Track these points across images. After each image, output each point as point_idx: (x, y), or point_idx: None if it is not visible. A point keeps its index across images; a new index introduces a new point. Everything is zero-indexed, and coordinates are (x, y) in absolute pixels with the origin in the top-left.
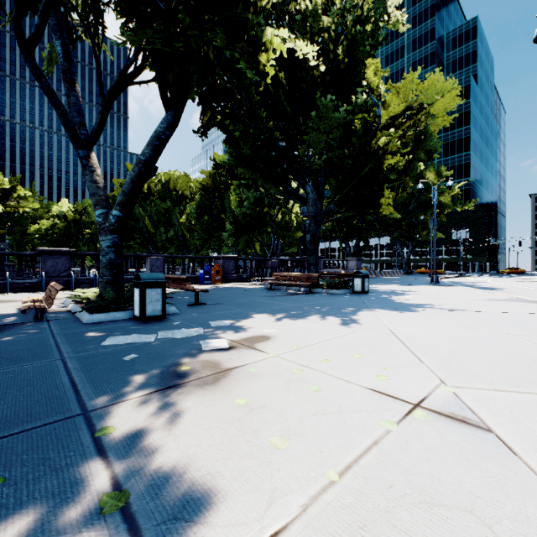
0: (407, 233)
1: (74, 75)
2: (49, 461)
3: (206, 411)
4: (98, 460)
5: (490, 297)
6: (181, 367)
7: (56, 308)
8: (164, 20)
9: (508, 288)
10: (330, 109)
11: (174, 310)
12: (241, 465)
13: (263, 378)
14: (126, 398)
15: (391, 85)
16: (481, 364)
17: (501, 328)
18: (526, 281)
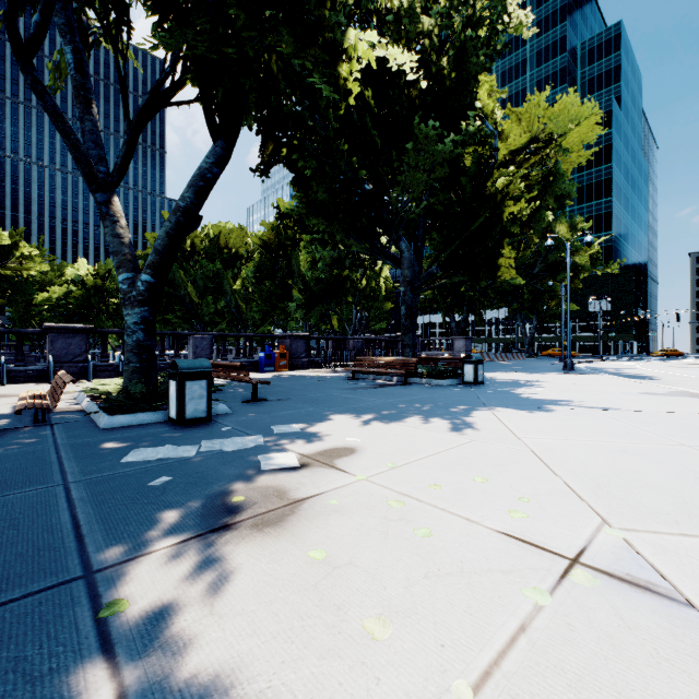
0: (530, 304)
1: (89, 92)
2: (25, 663)
3: (267, 571)
4: (100, 661)
5: (645, 390)
6: (232, 498)
7: (65, 406)
8: (210, 16)
9: (666, 376)
10: (432, 140)
11: (225, 409)
12: (320, 670)
13: (348, 516)
14: (150, 548)
15: (510, 109)
16: (654, 492)
17: (670, 436)
18: (687, 367)
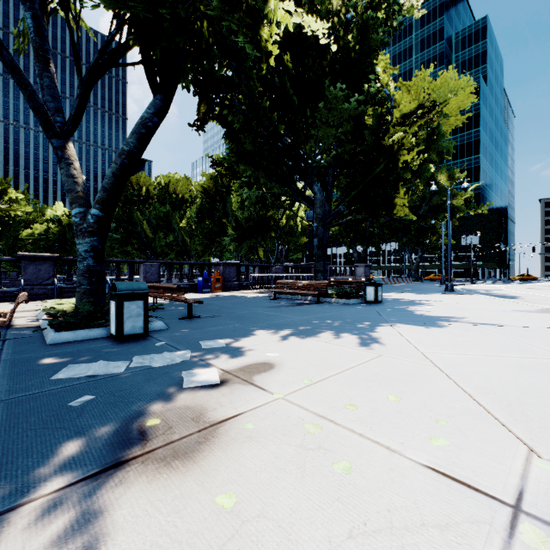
0: (416, 239)
1: (48, 53)
2: None
3: (164, 528)
4: None
5: (517, 308)
6: (147, 421)
7: (25, 322)
8: None
9: (528, 296)
10: (340, 100)
11: (162, 325)
12: None
13: (263, 444)
14: (39, 492)
15: (401, 82)
16: None
17: None
18: (542, 288)
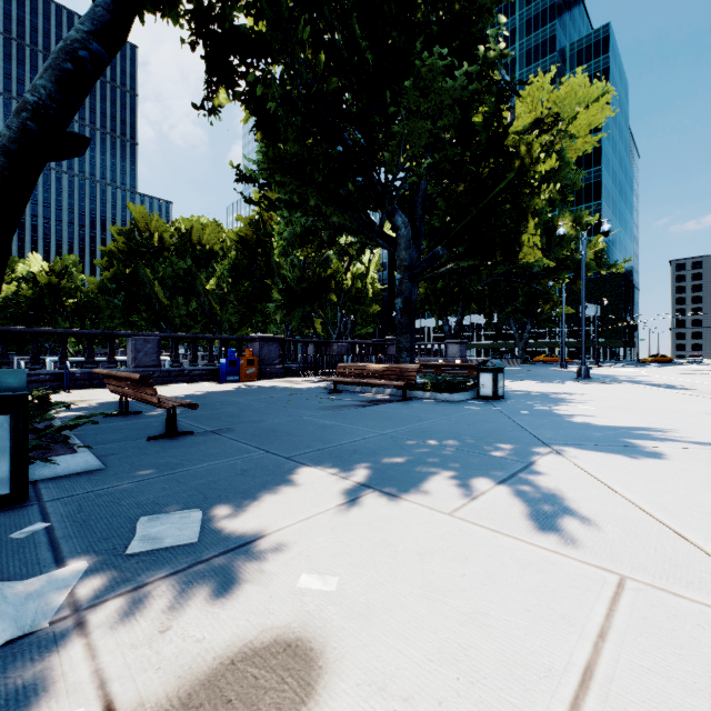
0: (525, 307)
1: None
2: None
3: None
4: None
5: None
6: None
7: None
8: None
9: (695, 385)
10: (439, 75)
11: (89, 461)
12: None
13: None
14: None
15: None
16: None
17: None
18: (697, 374)
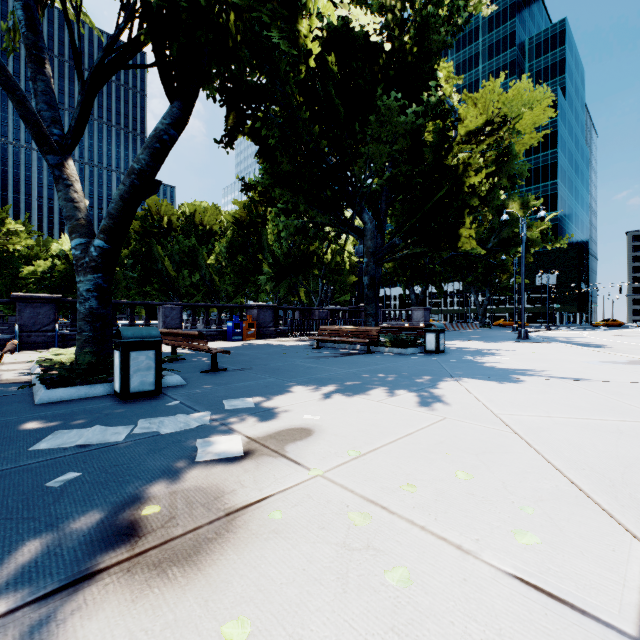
0: (484, 277)
1: (42, 51)
2: None
3: None
4: None
5: (606, 358)
6: (143, 508)
7: (14, 377)
8: None
9: (616, 345)
10: (394, 112)
11: (179, 380)
12: None
13: (293, 541)
14: None
15: (466, 94)
16: None
17: None
18: (631, 336)
